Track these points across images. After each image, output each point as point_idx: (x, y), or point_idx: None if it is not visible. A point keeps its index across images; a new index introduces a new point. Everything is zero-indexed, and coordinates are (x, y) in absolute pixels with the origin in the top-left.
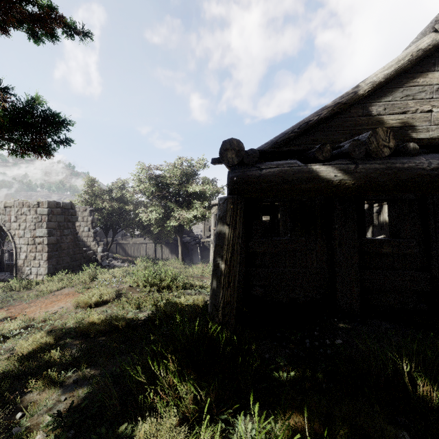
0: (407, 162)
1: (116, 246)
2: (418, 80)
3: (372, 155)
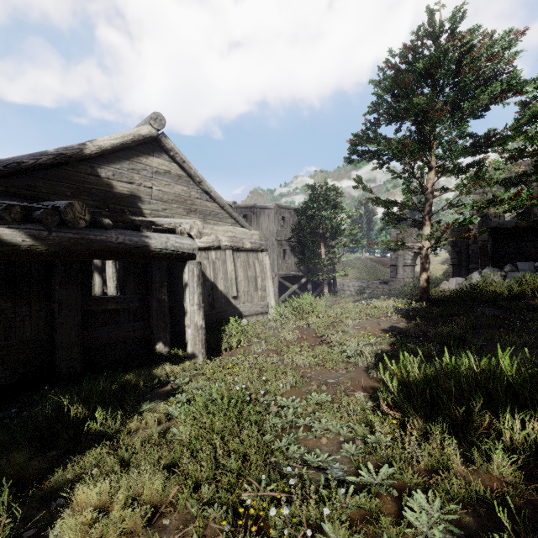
0: (100, 235)
1: None
2: (141, 159)
3: (68, 224)
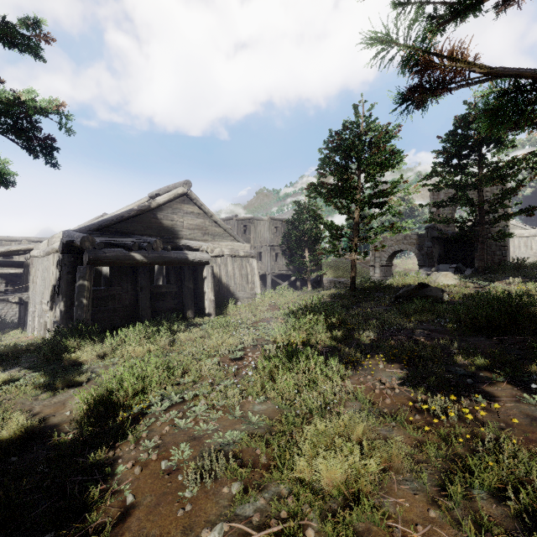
0: (167, 254)
1: None
2: (178, 206)
3: (155, 250)
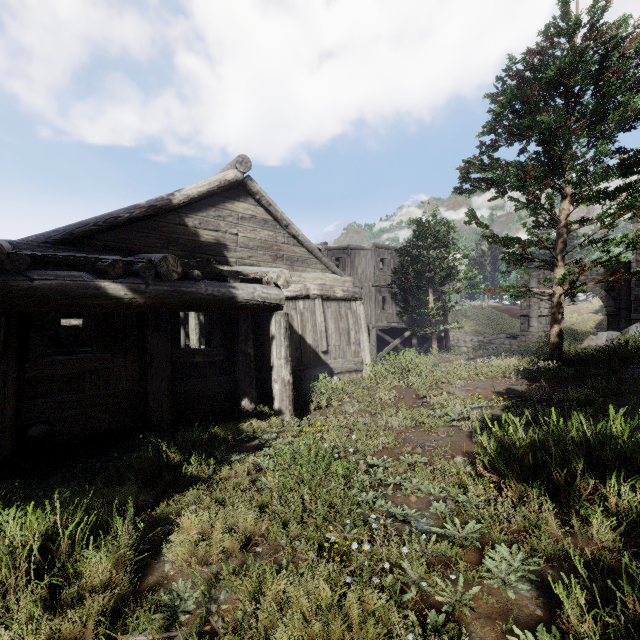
0: (190, 287)
1: None
2: (227, 205)
3: (163, 277)
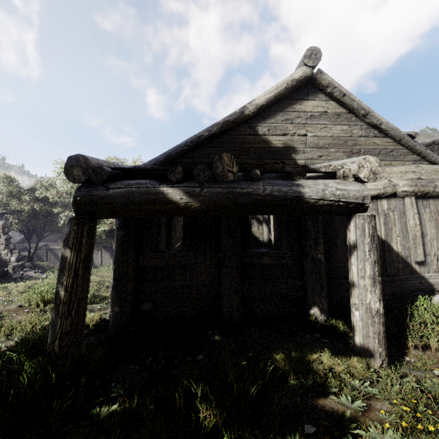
0: (246, 187)
1: (47, 252)
2: (295, 106)
3: (218, 179)
